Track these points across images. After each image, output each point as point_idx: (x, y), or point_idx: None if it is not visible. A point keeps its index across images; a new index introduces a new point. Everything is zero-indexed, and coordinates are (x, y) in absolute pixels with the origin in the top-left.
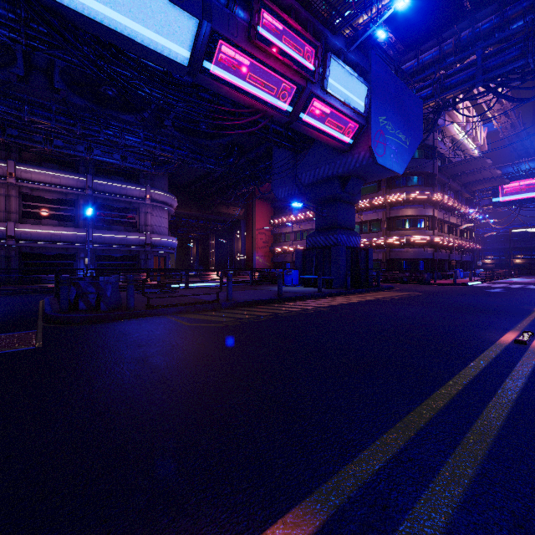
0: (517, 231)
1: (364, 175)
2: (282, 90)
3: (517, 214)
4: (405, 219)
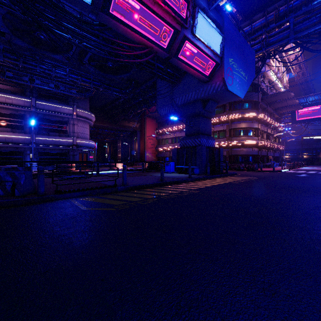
0: (306, 138)
1: (218, 98)
2: (164, 32)
3: (306, 128)
4: (240, 130)
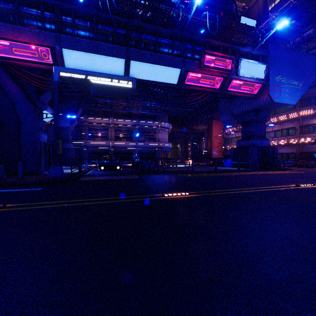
0: None
1: (270, 107)
2: (216, 81)
3: None
4: (314, 126)
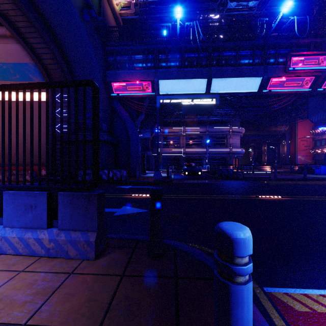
0: None
1: None
2: (305, 81)
3: None
4: None
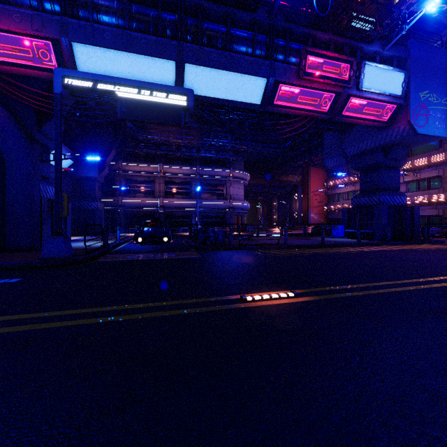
0: None
1: (407, 143)
2: (324, 99)
3: None
4: None
